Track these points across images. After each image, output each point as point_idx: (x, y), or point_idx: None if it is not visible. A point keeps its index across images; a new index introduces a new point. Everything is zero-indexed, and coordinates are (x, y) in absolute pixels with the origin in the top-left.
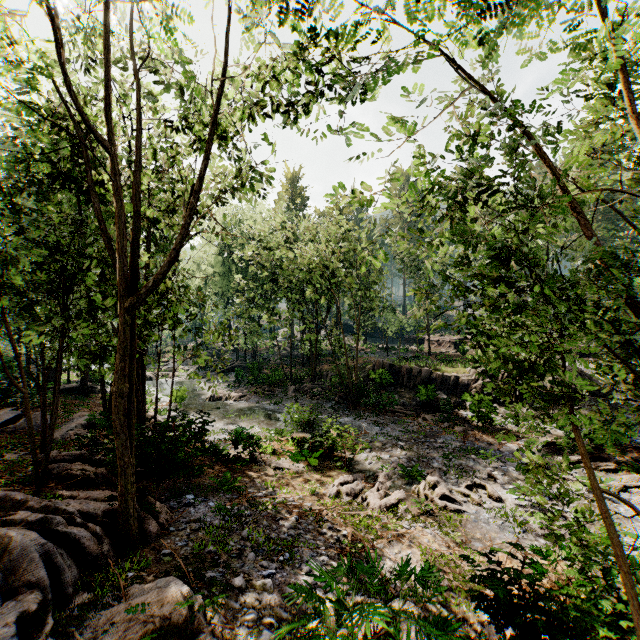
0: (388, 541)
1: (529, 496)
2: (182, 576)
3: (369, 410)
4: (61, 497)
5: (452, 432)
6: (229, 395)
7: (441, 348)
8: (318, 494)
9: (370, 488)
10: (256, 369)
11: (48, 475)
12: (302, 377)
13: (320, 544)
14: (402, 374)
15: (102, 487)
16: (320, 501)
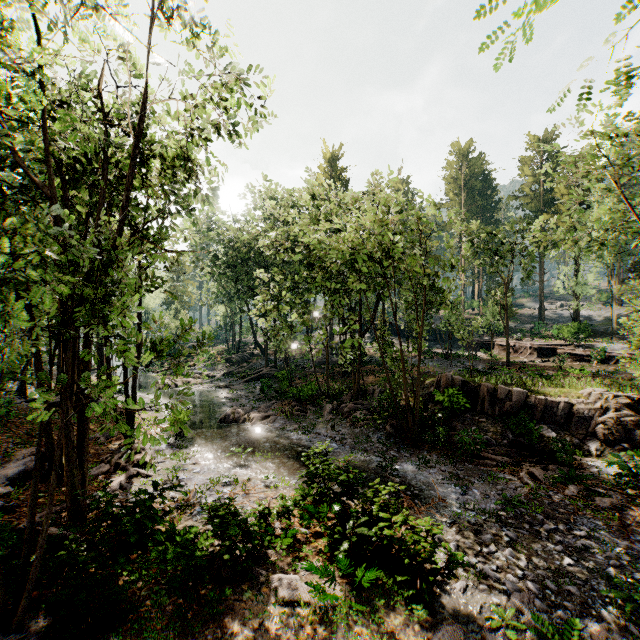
0: None
1: None
2: None
3: (437, 450)
4: None
5: (591, 508)
6: (248, 415)
7: (518, 355)
8: None
9: None
10: (285, 380)
11: None
12: (341, 391)
13: None
14: (481, 396)
15: None
16: None
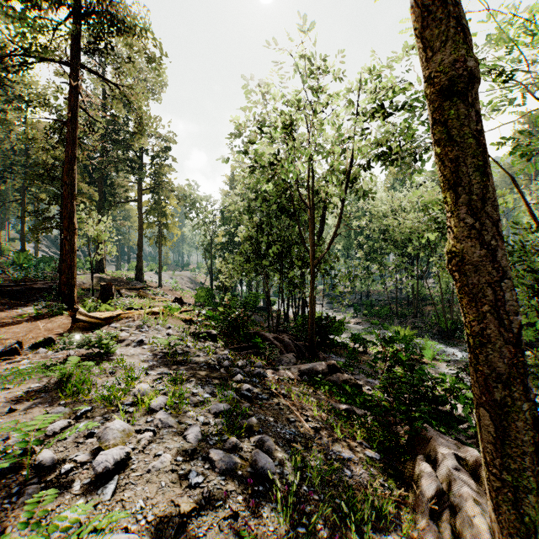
0: None
1: None
2: None
3: (463, 342)
4: None
5: None
6: (349, 321)
7: None
8: None
9: None
10: (369, 305)
11: None
12: (406, 314)
13: None
14: None
15: None
16: None
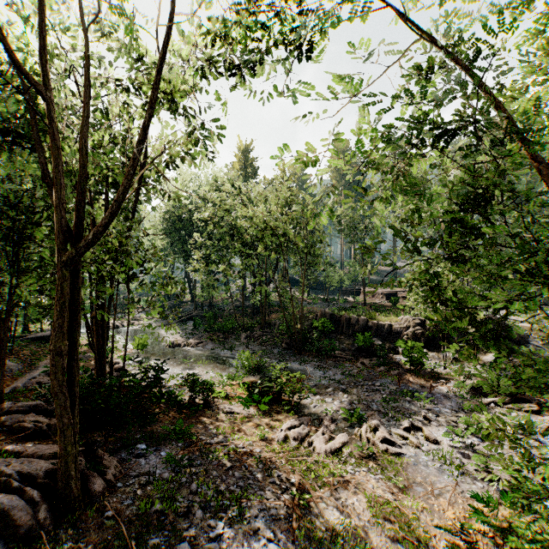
0: (334, 488)
1: (463, 438)
2: (123, 544)
3: (313, 355)
4: (7, 453)
5: (388, 375)
6: (187, 342)
7: (374, 299)
8: (267, 439)
9: (315, 431)
10: (212, 318)
11: (1, 427)
12: (253, 325)
13: (269, 495)
14: (342, 322)
15: (55, 438)
16: (269, 447)
